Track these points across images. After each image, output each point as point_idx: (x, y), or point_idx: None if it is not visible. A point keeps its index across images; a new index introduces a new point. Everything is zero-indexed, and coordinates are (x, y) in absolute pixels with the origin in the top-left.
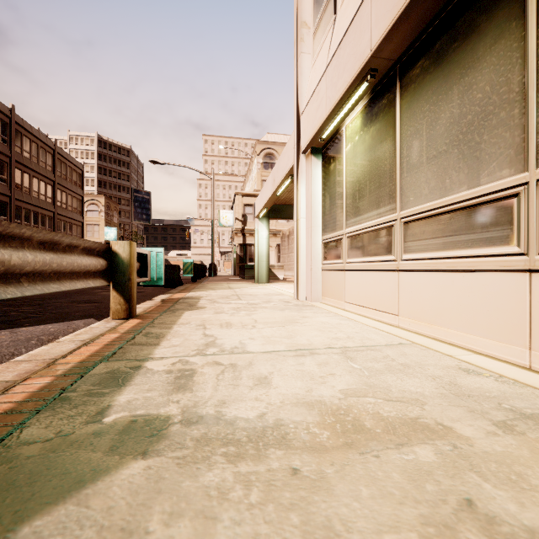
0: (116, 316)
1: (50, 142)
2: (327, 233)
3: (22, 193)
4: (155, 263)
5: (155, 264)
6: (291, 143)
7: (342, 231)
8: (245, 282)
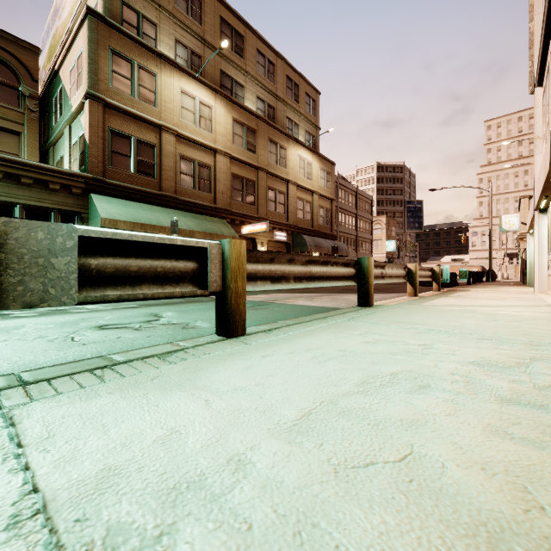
0: (434, 290)
1: (354, 188)
2: (547, 256)
3: (341, 227)
4: (445, 272)
5: (445, 273)
6: (533, 200)
7: (549, 256)
8: (517, 286)
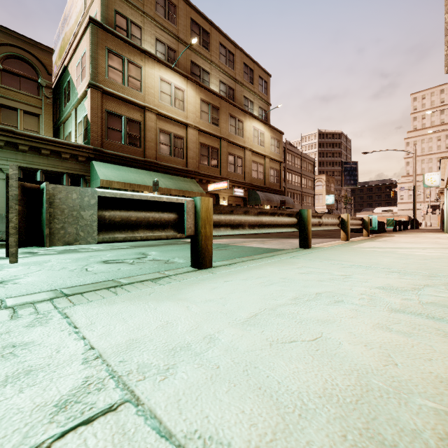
0: (364, 236)
1: (299, 152)
2: None
3: (288, 184)
4: (373, 221)
5: (373, 222)
6: None
7: None
8: (436, 232)
